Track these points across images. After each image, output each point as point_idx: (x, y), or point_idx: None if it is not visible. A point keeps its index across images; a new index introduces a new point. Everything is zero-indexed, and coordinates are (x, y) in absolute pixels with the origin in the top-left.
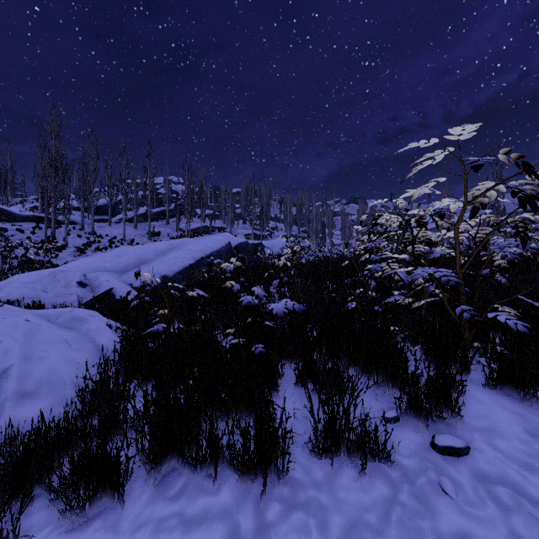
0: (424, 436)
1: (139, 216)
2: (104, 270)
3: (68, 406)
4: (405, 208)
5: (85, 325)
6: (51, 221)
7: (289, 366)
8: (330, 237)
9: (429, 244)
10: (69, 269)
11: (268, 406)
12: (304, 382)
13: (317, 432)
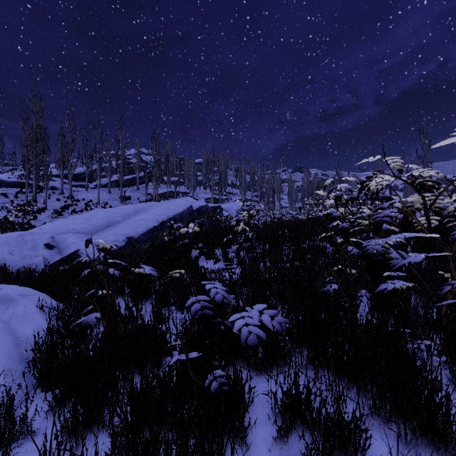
0: None
1: (113, 183)
2: (74, 232)
3: None
4: (398, 168)
5: (10, 309)
6: (33, 187)
7: (257, 378)
8: (279, 200)
9: (439, 214)
10: (42, 231)
11: None
12: None
13: None
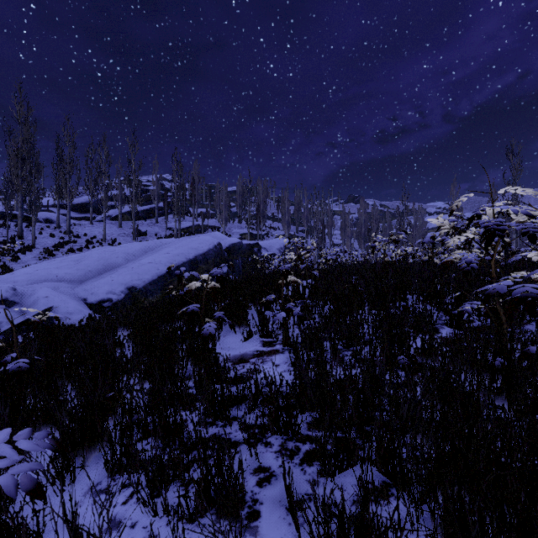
0: None
1: (125, 214)
2: (55, 279)
3: None
4: None
5: None
6: (18, 219)
7: None
8: (330, 236)
9: None
10: (12, 278)
11: None
12: None
13: None
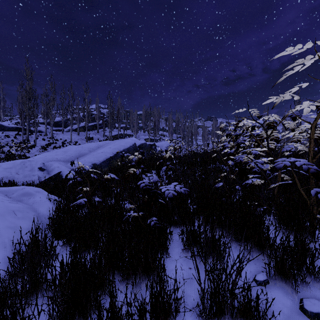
0: (293, 299)
1: (80, 128)
2: (56, 160)
3: (5, 266)
4: (257, 116)
5: (31, 198)
6: (26, 130)
7: (175, 231)
8: (196, 140)
9: (277, 141)
10: (35, 160)
11: (162, 280)
12: (192, 256)
13: (204, 298)
